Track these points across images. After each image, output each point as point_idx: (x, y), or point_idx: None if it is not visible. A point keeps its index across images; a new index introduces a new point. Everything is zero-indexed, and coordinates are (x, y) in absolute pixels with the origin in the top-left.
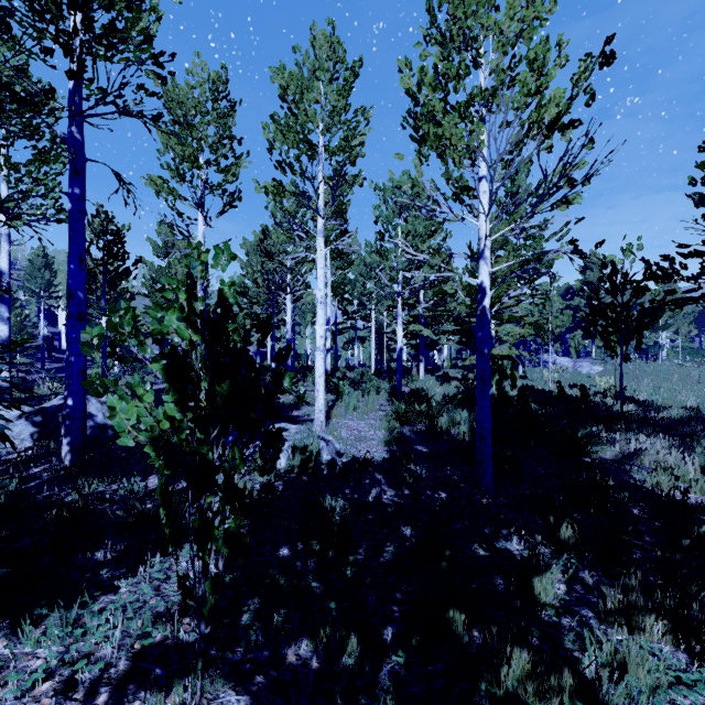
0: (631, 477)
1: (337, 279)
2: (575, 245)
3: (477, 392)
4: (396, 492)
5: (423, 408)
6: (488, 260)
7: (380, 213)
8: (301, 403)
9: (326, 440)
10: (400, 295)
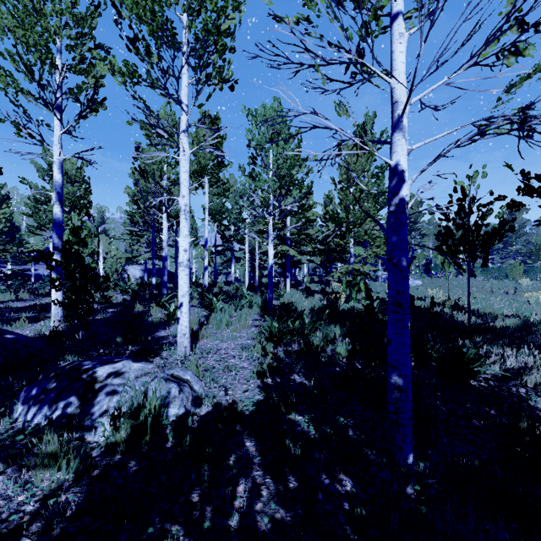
0: (537, 409)
1: (216, 207)
2: (524, 114)
3: (390, 323)
4: (276, 488)
5: (296, 325)
6: (406, 133)
7: (253, 136)
8: (171, 321)
9: (182, 380)
10: (271, 215)
